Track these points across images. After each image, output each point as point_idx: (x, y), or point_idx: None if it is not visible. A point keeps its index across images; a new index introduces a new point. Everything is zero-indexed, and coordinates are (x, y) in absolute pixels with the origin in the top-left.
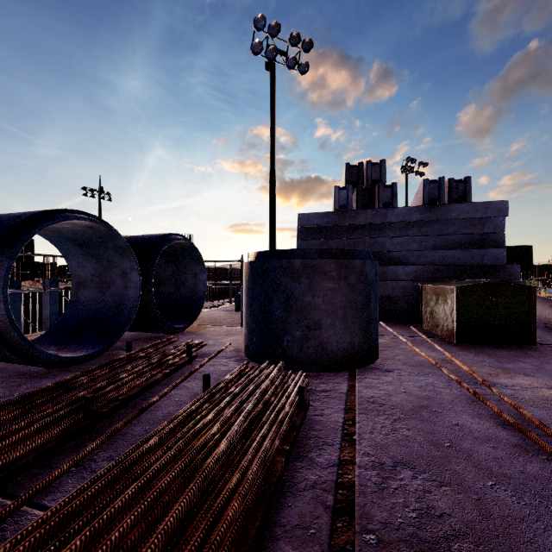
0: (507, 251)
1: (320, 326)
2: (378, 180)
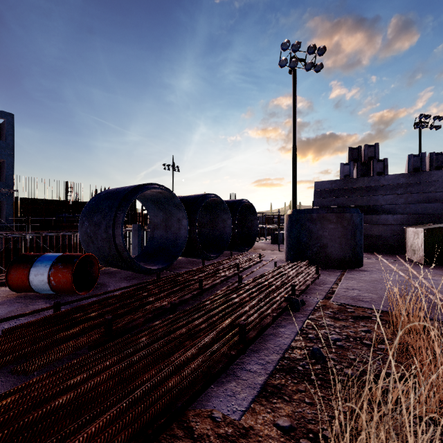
0: None
1: (327, 246)
2: (372, 157)
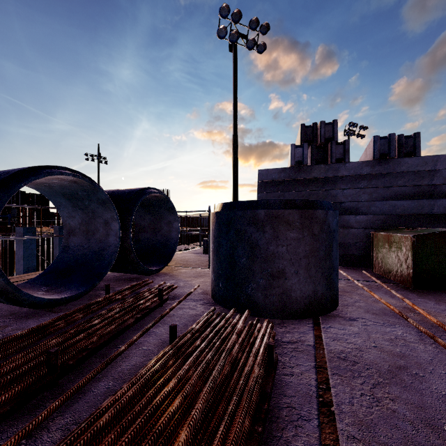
0: None
1: (284, 274)
2: (330, 138)
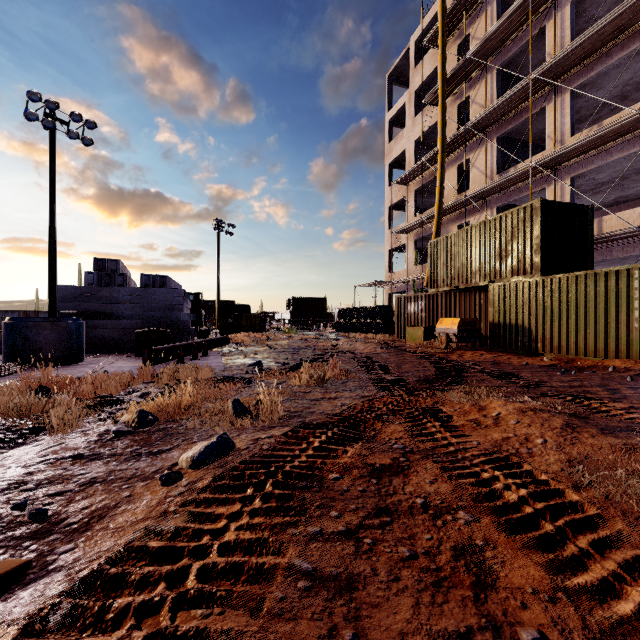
0: (311, 301)
1: (42, 349)
2: (116, 270)
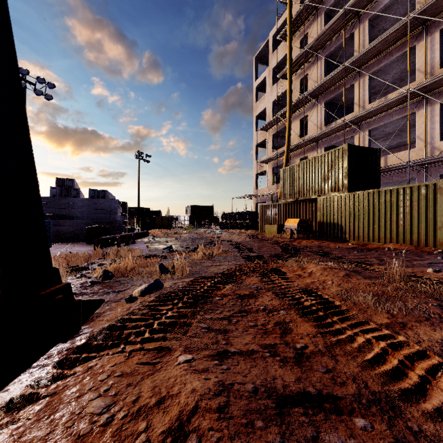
0: (203, 208)
1: None
2: (71, 186)
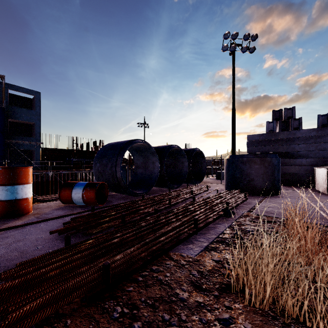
0: None
1: (253, 180)
2: (290, 117)
